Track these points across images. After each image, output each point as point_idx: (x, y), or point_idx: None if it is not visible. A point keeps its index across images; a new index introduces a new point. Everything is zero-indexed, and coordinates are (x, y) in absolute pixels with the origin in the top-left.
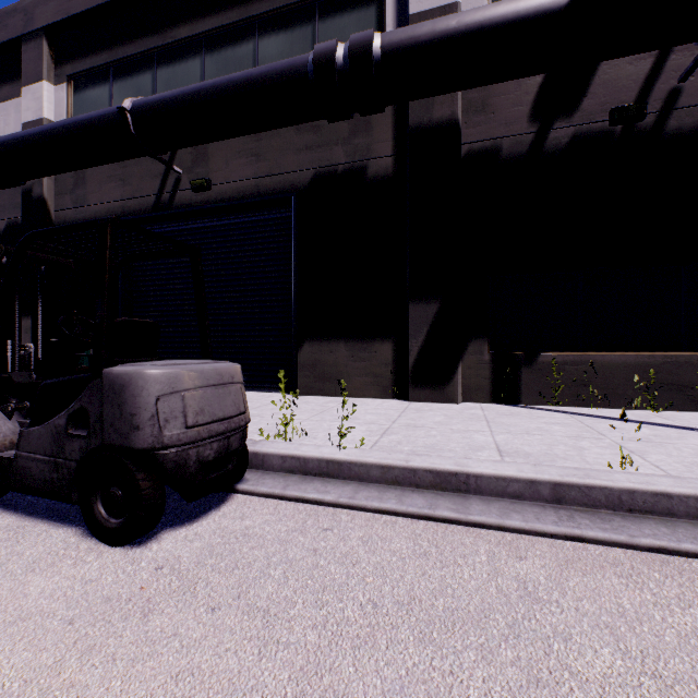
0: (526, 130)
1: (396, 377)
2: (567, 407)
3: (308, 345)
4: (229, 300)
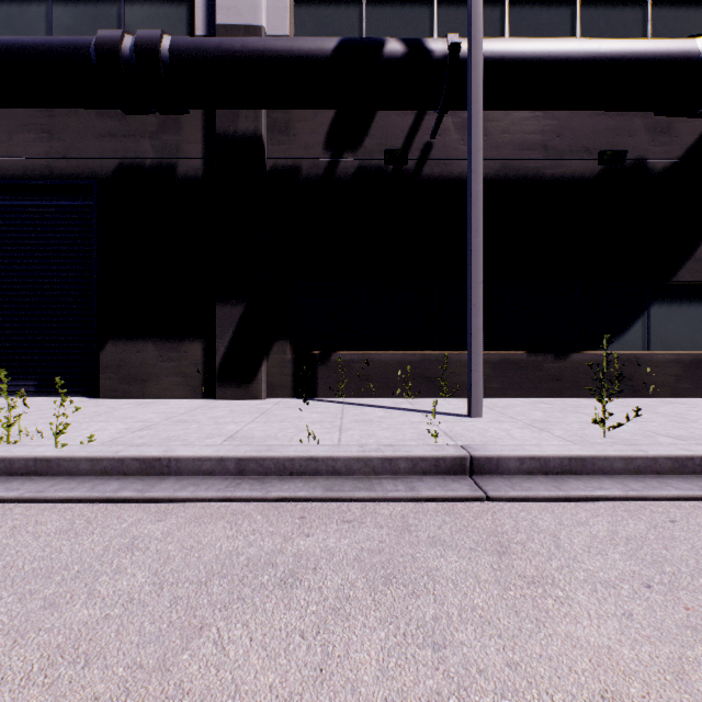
0: (322, 156)
1: (206, 377)
2: (353, 398)
3: (112, 344)
4: (16, 293)
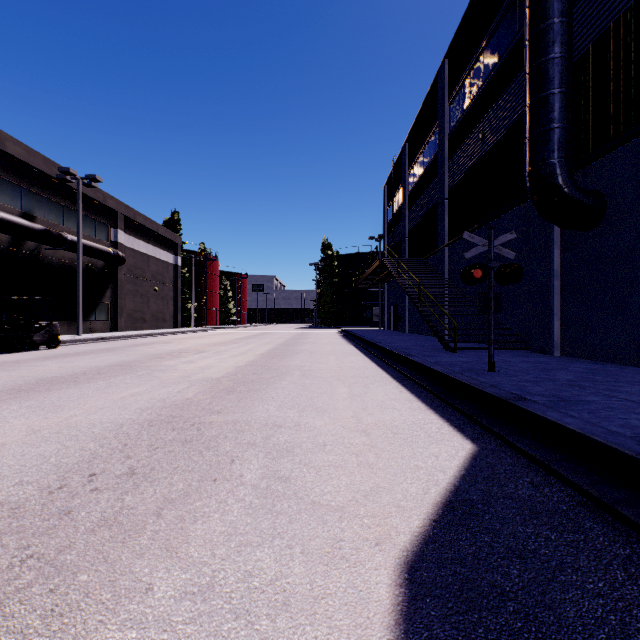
0: (9, 246)
1: None
2: None
3: None
4: None
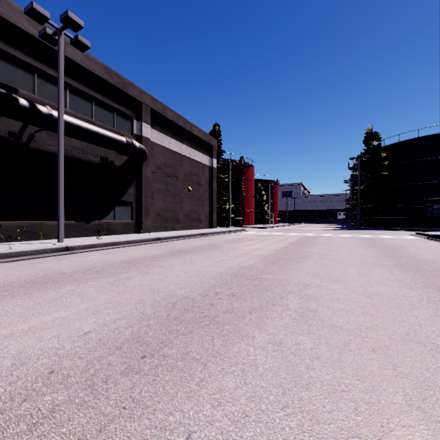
0: None
1: None
2: None
3: None
4: None
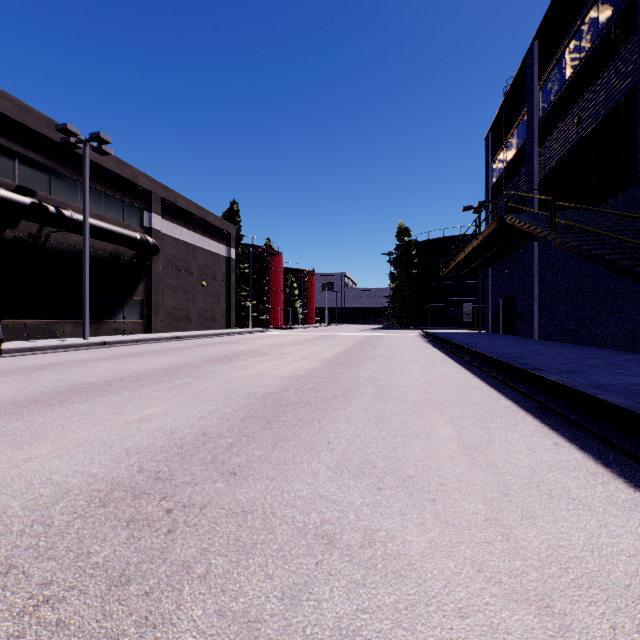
0: None
1: None
2: (14, 341)
3: None
4: None
